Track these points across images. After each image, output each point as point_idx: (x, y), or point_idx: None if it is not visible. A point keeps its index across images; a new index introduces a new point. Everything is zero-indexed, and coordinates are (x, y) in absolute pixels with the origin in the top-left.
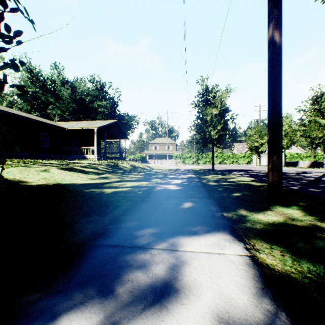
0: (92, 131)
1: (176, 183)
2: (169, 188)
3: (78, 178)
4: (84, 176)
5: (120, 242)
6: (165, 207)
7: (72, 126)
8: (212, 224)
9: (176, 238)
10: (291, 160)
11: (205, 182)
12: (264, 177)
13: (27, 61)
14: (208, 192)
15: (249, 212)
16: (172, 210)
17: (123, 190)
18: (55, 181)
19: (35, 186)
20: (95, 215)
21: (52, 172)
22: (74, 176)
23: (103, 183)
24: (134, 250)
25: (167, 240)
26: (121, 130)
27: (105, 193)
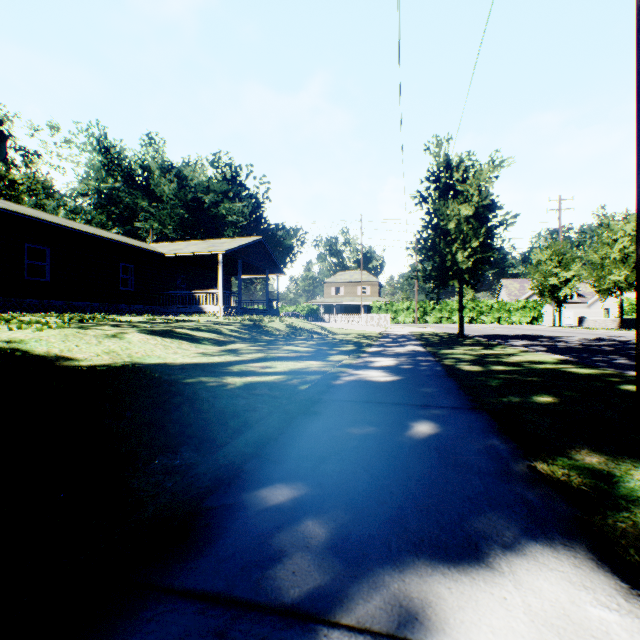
0: (215, 259)
1: (386, 366)
2: (370, 379)
3: (179, 352)
4: (190, 349)
5: (226, 581)
6: (366, 434)
7: (177, 250)
8: (515, 508)
9: (414, 570)
10: (631, 316)
11: (453, 364)
12: (586, 354)
13: (100, 133)
14: (467, 390)
15: (612, 462)
16: (386, 447)
17: (267, 380)
18: (129, 358)
19: (83, 370)
20: (190, 448)
21: (127, 340)
22: (172, 349)
23: (227, 362)
24: (268, 632)
25: (384, 579)
26: (269, 256)
27: (227, 387)
